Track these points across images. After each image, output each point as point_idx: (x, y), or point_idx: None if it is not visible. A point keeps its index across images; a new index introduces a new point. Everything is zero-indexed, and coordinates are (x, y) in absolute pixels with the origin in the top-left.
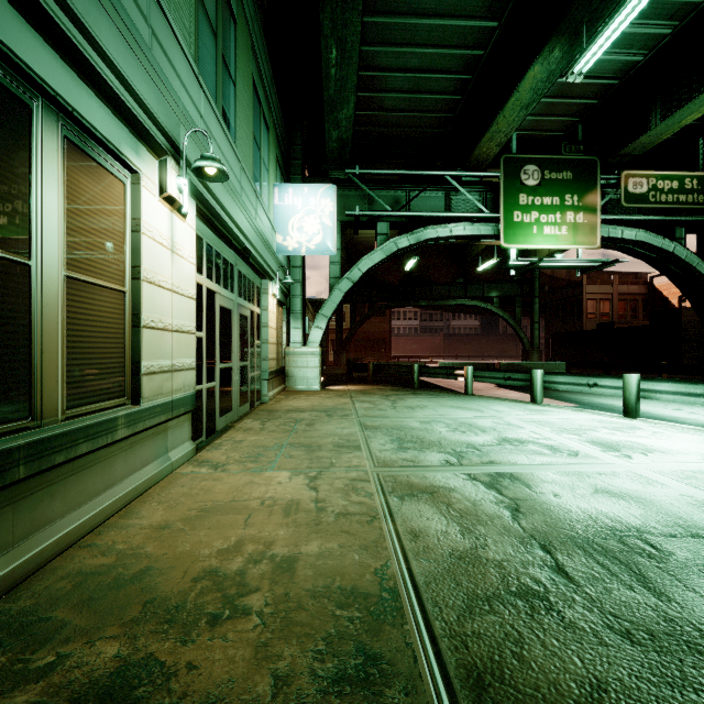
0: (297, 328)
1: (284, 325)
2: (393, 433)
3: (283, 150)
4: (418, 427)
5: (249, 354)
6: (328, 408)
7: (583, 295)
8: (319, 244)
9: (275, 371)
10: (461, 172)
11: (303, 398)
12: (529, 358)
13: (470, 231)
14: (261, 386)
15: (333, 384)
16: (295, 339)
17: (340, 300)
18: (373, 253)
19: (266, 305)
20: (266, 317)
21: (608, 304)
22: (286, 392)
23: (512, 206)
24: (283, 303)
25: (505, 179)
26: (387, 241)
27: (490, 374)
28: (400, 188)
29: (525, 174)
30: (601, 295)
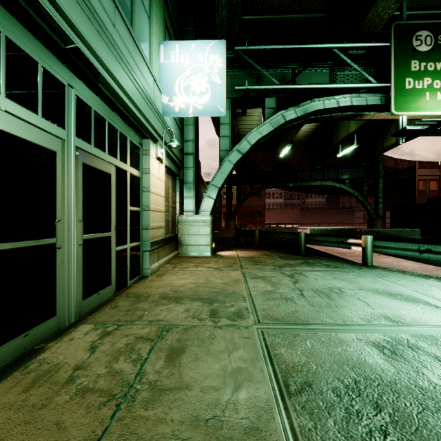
0: (189, 198)
1: (177, 194)
2: (367, 430)
3: (175, 26)
4: (395, 377)
5: (112, 223)
6: (214, 292)
7: (416, 176)
8: (207, 104)
9: (162, 239)
10: (348, 43)
11: (189, 270)
12: (374, 225)
13: (356, 102)
14: (141, 258)
15: (224, 249)
16: (187, 208)
17: (230, 172)
18: (261, 126)
19: (147, 167)
20: (147, 181)
21: (436, 183)
22: (177, 259)
23: (403, 73)
24: (175, 173)
25: (396, 46)
26: (275, 114)
27: (396, 245)
28: (286, 66)
29: (417, 40)
30: (430, 176)
